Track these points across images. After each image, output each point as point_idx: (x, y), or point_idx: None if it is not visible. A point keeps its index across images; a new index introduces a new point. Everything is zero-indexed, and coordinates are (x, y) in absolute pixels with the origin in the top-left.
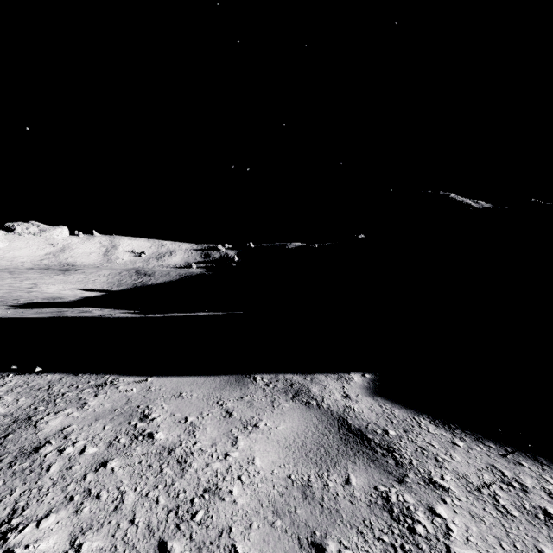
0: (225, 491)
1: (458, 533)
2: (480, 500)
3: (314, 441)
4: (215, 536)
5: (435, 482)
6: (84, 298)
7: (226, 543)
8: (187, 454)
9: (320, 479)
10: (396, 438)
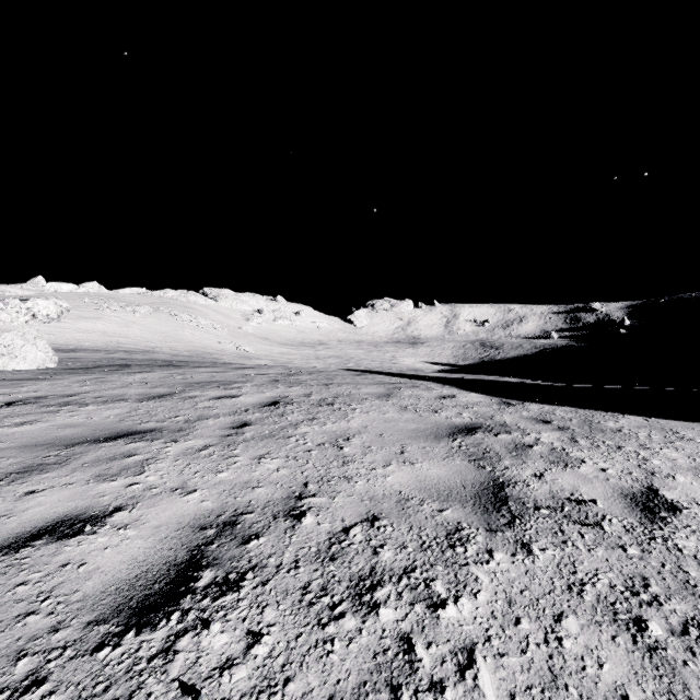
0: None
1: None
2: None
3: None
4: None
5: None
6: (439, 371)
7: None
8: None
9: None
10: None
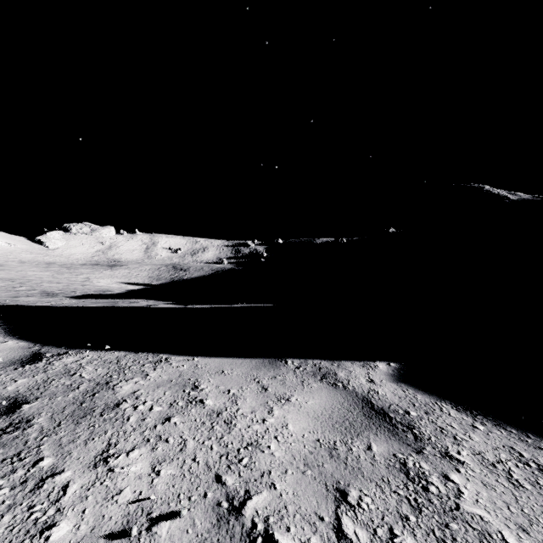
0: (264, 446)
1: (468, 495)
2: (494, 473)
3: (339, 415)
4: (258, 475)
5: (451, 456)
6: (128, 291)
7: (267, 481)
8: (231, 417)
9: (345, 445)
10: (416, 418)
